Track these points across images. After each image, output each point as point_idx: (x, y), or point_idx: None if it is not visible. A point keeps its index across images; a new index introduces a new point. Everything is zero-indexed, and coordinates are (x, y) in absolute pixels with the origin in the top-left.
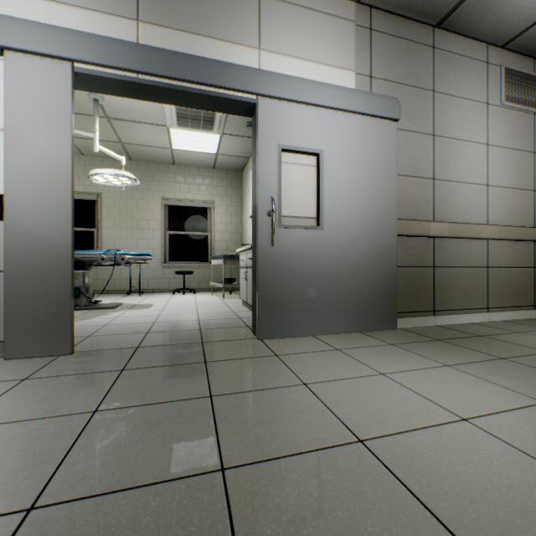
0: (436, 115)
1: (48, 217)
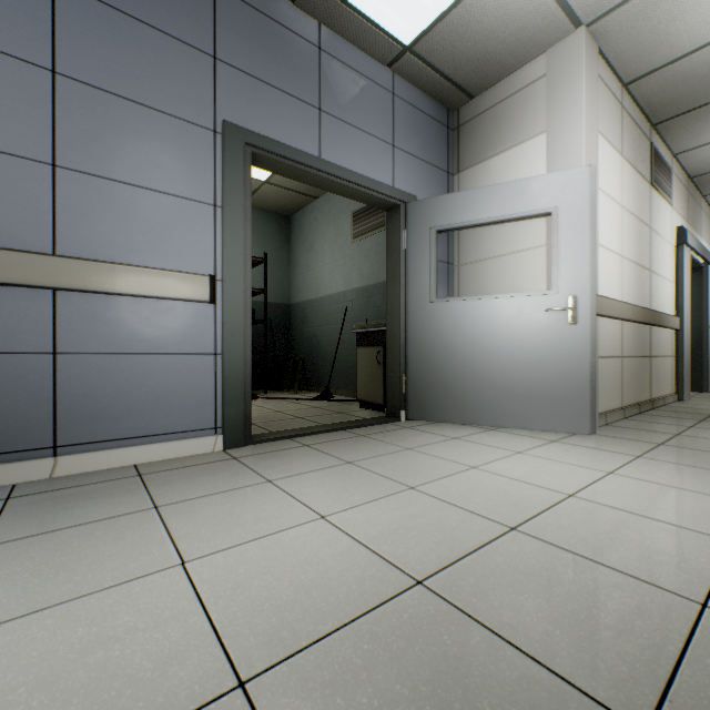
0: None
1: (687, 329)
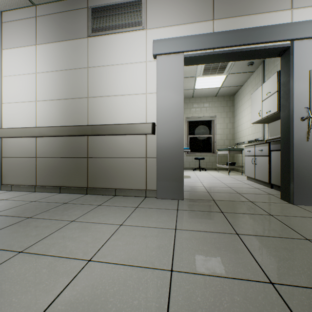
0: None
1: (173, 131)
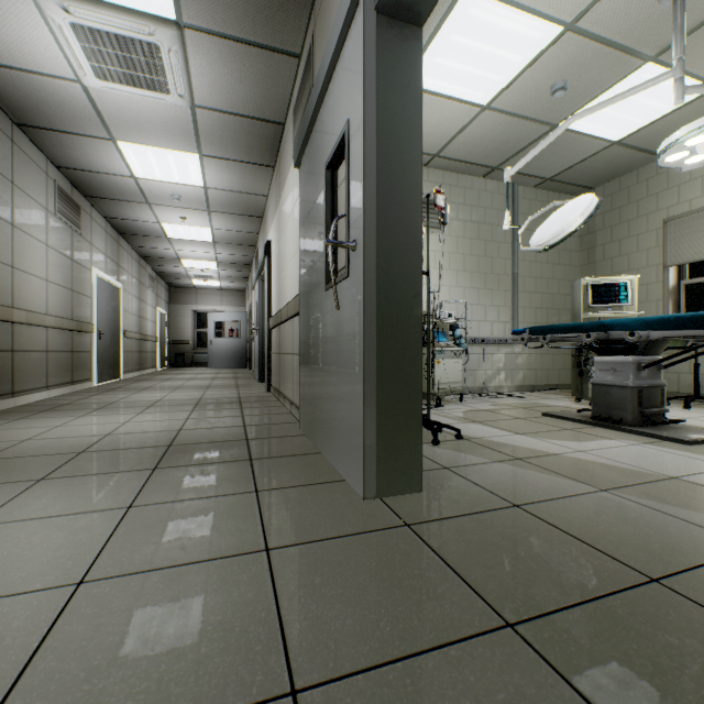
0: (16, 206)
1: None
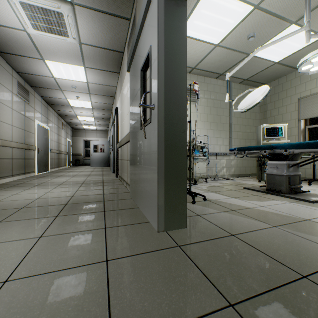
0: None
1: None
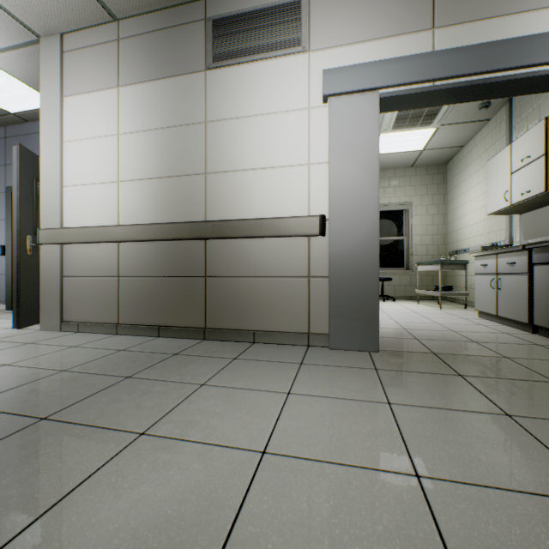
0: None
1: (360, 230)
